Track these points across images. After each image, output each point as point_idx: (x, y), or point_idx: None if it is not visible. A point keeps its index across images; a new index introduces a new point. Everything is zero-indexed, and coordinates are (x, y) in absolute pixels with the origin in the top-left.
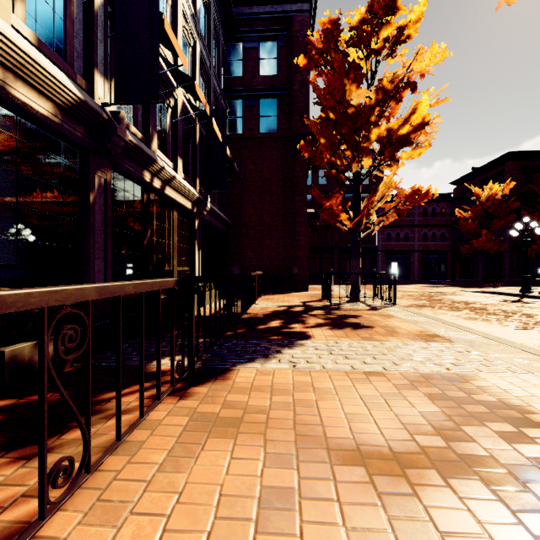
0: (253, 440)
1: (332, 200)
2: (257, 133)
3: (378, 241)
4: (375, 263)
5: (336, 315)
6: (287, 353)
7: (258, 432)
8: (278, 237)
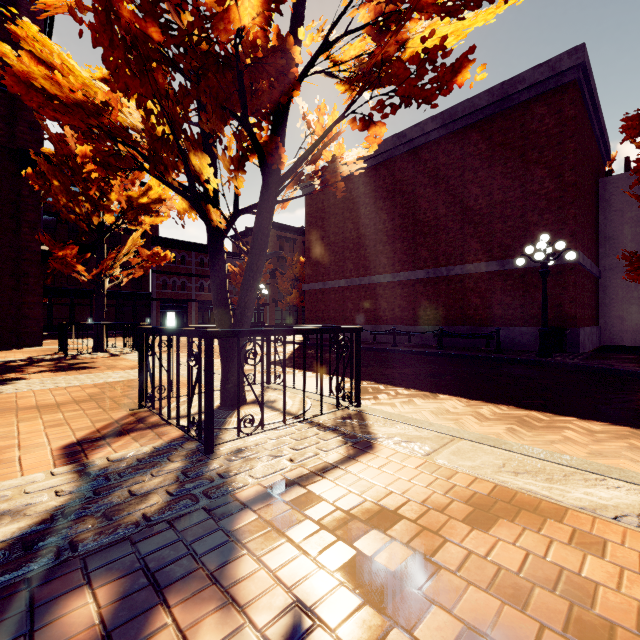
0: None
1: (66, 250)
2: None
3: (152, 288)
4: (150, 312)
5: (67, 363)
6: None
7: None
8: None
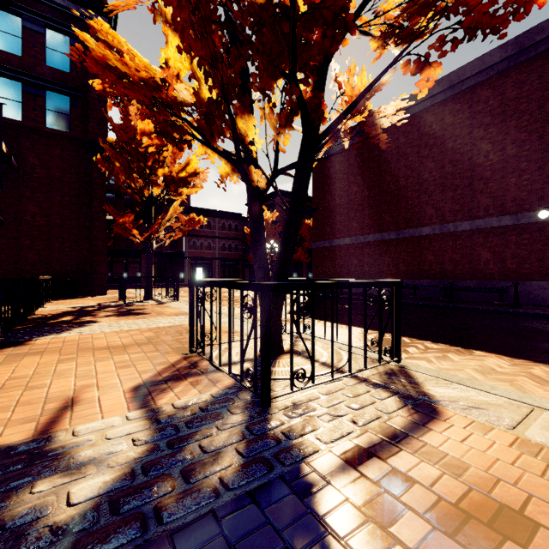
0: (53, 354)
1: (125, 218)
2: (44, 127)
3: (185, 248)
4: (183, 268)
5: (126, 309)
6: (76, 330)
7: (56, 353)
8: (72, 240)
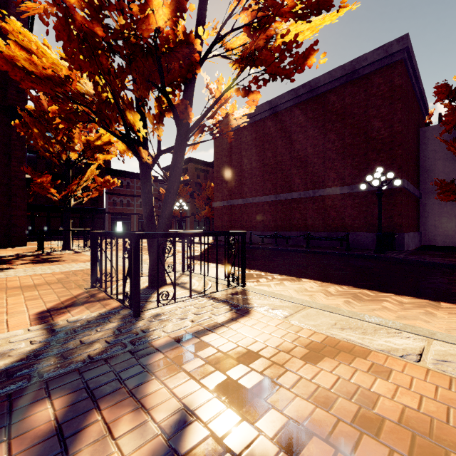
0: None
1: (43, 178)
2: None
3: (106, 205)
4: (104, 222)
5: (43, 258)
6: None
7: None
8: None
